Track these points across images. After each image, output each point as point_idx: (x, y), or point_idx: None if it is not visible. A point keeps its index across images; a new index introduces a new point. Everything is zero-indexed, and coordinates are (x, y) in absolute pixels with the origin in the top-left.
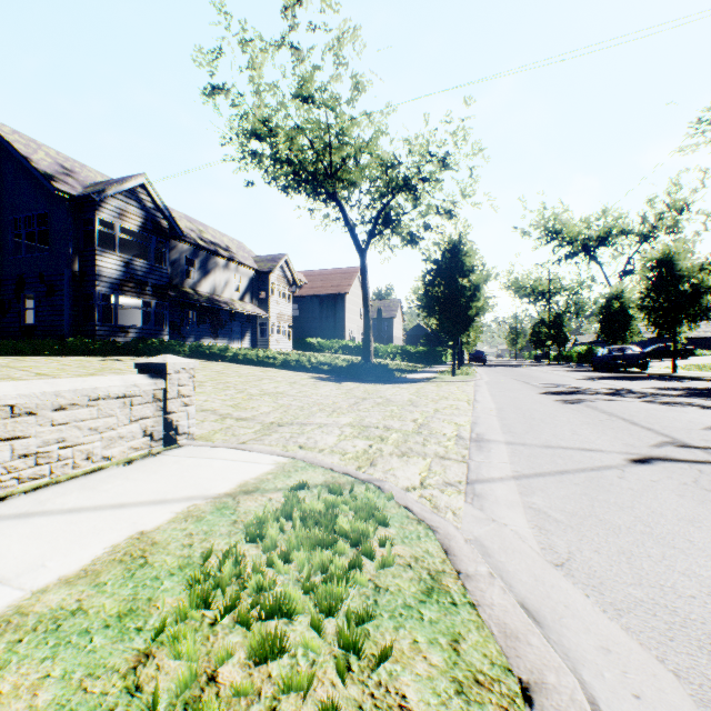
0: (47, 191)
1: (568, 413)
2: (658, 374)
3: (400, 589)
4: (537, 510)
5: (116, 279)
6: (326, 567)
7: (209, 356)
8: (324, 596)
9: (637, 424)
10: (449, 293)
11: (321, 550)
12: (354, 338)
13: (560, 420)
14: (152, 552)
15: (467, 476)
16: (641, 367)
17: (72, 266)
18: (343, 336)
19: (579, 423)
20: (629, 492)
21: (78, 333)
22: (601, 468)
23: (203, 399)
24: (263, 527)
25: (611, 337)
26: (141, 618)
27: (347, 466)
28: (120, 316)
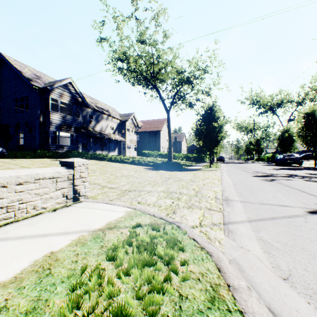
0: (29, 86)
1: (268, 186)
2: (307, 167)
3: (194, 297)
4: (264, 241)
5: (58, 124)
6: (150, 280)
7: (99, 158)
8: (149, 303)
9: (305, 192)
10: (208, 129)
11: (147, 267)
12: (164, 150)
13: (265, 189)
14: (54, 266)
15: (223, 219)
16: (299, 163)
17: (39, 118)
18: (159, 149)
19: (275, 191)
20: (313, 231)
21: (42, 148)
22: (293, 216)
23: (94, 178)
24: (116, 252)
25: (284, 149)
26: (38, 315)
27: (161, 213)
28: (61, 141)
